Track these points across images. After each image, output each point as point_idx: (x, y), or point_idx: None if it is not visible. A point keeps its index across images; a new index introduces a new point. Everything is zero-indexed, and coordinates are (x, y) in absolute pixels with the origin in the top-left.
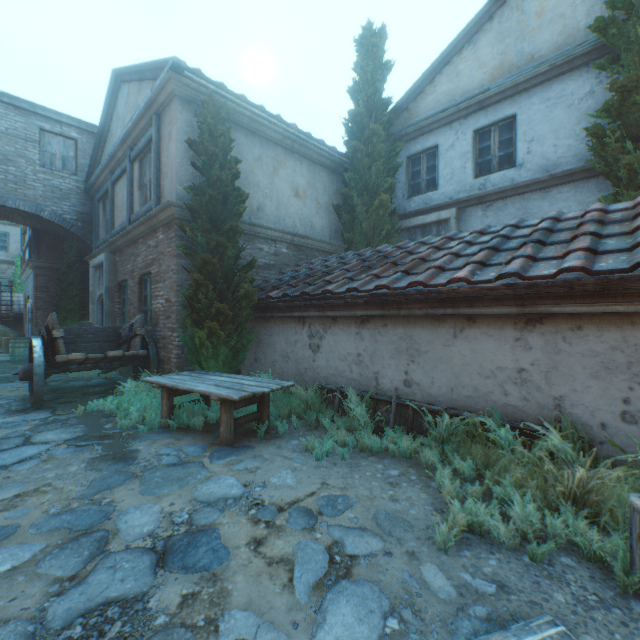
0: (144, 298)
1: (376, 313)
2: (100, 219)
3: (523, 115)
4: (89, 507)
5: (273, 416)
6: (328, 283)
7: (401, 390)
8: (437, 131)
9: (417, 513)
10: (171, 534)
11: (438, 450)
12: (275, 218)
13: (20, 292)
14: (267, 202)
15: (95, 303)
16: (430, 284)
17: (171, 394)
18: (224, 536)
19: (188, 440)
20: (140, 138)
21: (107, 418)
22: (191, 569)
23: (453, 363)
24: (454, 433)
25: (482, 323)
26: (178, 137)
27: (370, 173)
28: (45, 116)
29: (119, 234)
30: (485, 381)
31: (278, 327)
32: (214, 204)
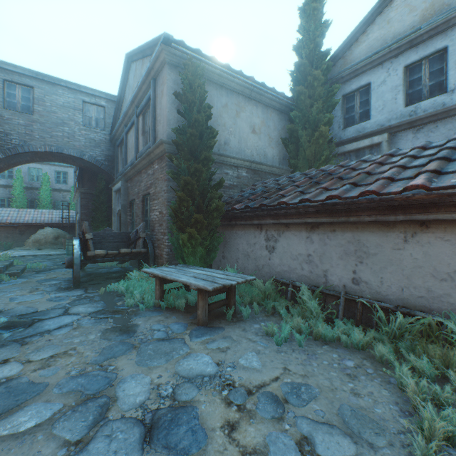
0: (145, 211)
1: (325, 220)
2: (118, 159)
3: (455, 46)
4: (98, 373)
5: (237, 302)
6: (281, 196)
7: (349, 287)
8: (369, 71)
9: (383, 413)
10: (157, 407)
11: (391, 345)
12: (237, 150)
13: (74, 210)
14: (231, 138)
15: (115, 216)
16: (383, 192)
17: (162, 282)
18: (201, 415)
19: (174, 318)
20: (143, 98)
21: (119, 297)
22: (173, 450)
23: (403, 265)
24: (407, 331)
25: (437, 228)
26: (167, 93)
27: (311, 111)
28: (85, 92)
29: (129, 167)
30: (440, 283)
31: (240, 232)
32: (193, 139)
